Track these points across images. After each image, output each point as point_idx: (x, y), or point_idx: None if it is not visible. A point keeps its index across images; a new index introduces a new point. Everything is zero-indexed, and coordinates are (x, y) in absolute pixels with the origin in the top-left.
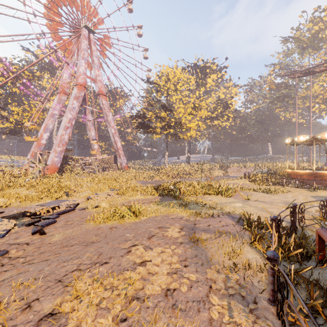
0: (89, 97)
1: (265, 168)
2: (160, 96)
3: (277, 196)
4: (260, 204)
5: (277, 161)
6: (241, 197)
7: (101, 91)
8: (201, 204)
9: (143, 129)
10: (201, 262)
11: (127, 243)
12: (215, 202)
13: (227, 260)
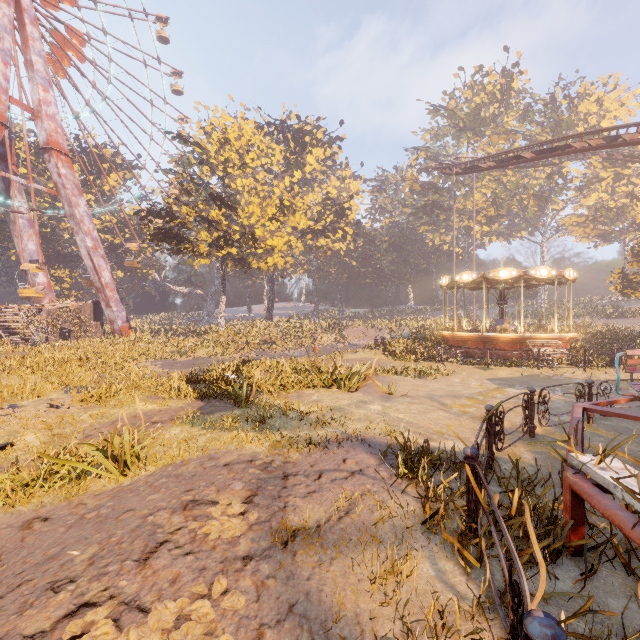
0: (24, 156)
1: (406, 328)
2: (209, 175)
3: (437, 383)
4: (414, 403)
5: (422, 317)
6: (377, 391)
7: (56, 143)
8: (299, 416)
9: (167, 242)
10: (306, 635)
11: (55, 601)
12: (327, 405)
13: (380, 605)
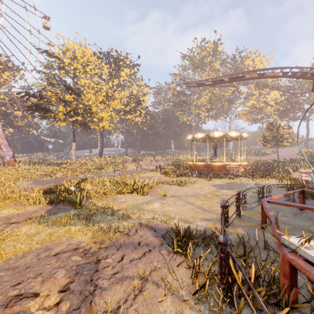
0: None
1: (171, 161)
2: (65, 76)
3: (188, 188)
4: (178, 200)
5: (178, 155)
6: (158, 194)
7: None
8: (112, 213)
9: (38, 111)
10: None
11: None
12: (130, 204)
13: None
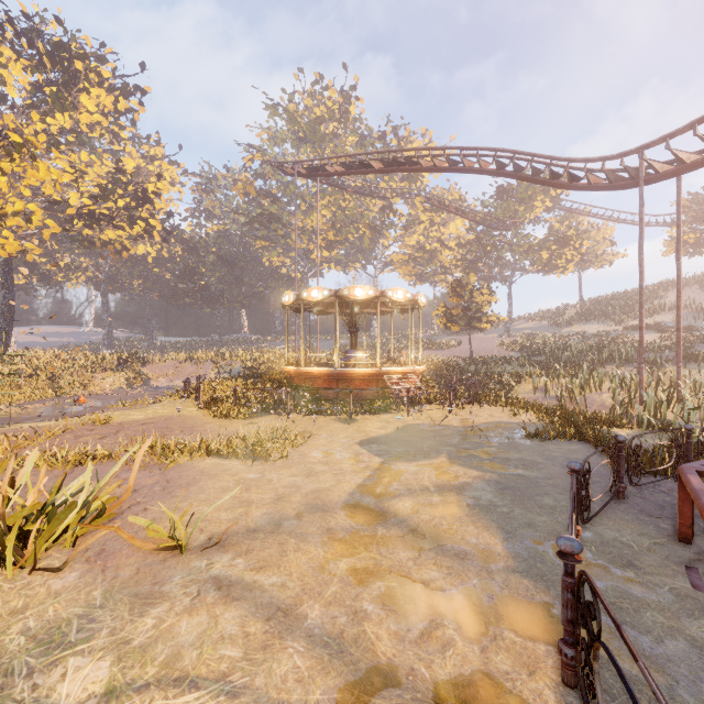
0: None
1: (238, 362)
2: None
3: (287, 468)
4: (237, 589)
5: (258, 348)
6: (141, 536)
7: None
8: None
9: None
10: None
11: None
12: None
13: None
